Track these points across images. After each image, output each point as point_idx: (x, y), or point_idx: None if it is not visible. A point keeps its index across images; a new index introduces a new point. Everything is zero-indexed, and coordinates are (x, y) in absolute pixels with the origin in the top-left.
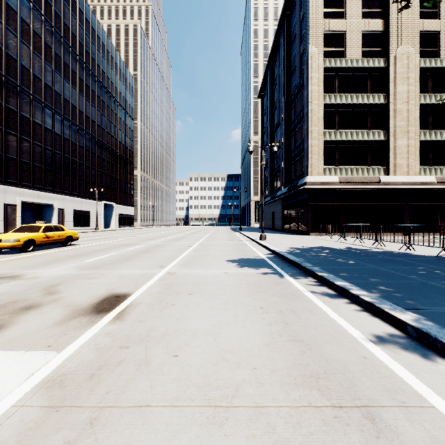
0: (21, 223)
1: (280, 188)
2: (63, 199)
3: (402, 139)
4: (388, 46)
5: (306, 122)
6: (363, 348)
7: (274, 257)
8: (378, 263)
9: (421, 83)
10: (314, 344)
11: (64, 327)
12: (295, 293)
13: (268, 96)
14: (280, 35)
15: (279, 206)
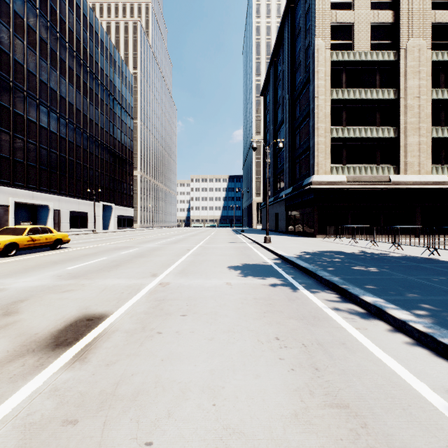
0: (15, 225)
1: (284, 189)
2: (59, 200)
3: (414, 136)
4: (398, 39)
5: (312, 119)
6: None
7: (283, 263)
8: (405, 271)
9: (432, 78)
10: (368, 414)
11: None
12: (316, 314)
13: (270, 94)
14: (284, 30)
15: (282, 207)
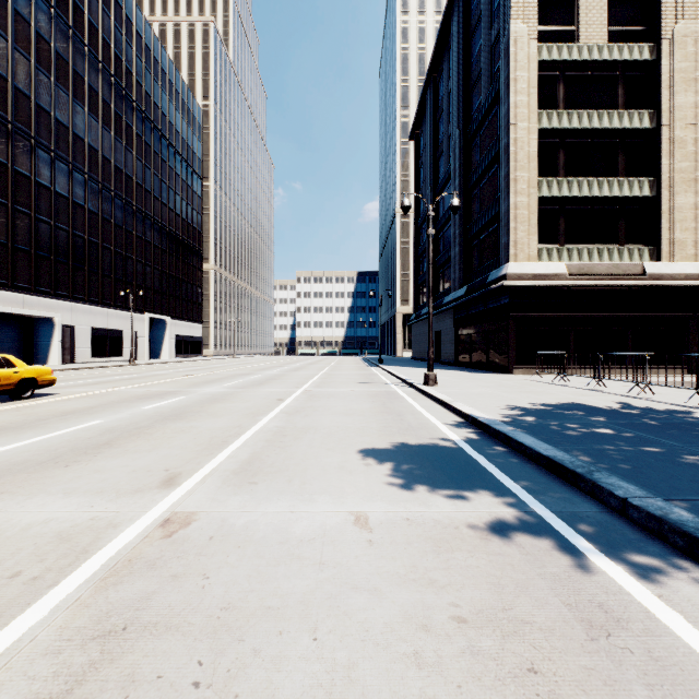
0: None
1: (451, 290)
2: (72, 310)
3: (686, 194)
4: (658, 22)
5: (506, 163)
6: None
7: (480, 437)
8: None
9: None
10: None
11: None
12: None
13: (427, 134)
14: (451, 21)
15: (448, 320)
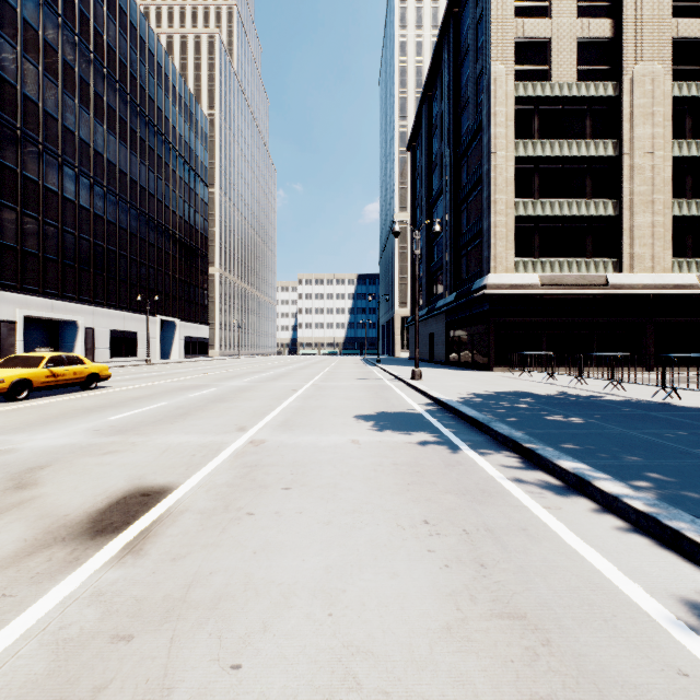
0: (25, 351)
1: (443, 295)
2: (94, 313)
3: (644, 214)
4: (620, 63)
5: (487, 187)
6: (670, 641)
7: (439, 411)
8: (625, 422)
9: (673, 123)
10: (554, 627)
11: (9, 576)
12: (486, 487)
13: (422, 148)
14: (443, 48)
15: (441, 323)
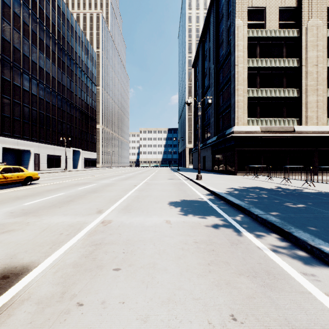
0: None
1: (210, 137)
2: (39, 146)
3: (313, 96)
4: (300, 20)
5: (233, 82)
6: None
7: (215, 198)
8: None
9: (327, 50)
10: None
11: None
12: (268, 267)
13: (200, 66)
14: (210, 16)
15: (209, 151)
